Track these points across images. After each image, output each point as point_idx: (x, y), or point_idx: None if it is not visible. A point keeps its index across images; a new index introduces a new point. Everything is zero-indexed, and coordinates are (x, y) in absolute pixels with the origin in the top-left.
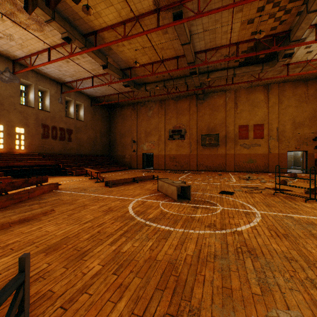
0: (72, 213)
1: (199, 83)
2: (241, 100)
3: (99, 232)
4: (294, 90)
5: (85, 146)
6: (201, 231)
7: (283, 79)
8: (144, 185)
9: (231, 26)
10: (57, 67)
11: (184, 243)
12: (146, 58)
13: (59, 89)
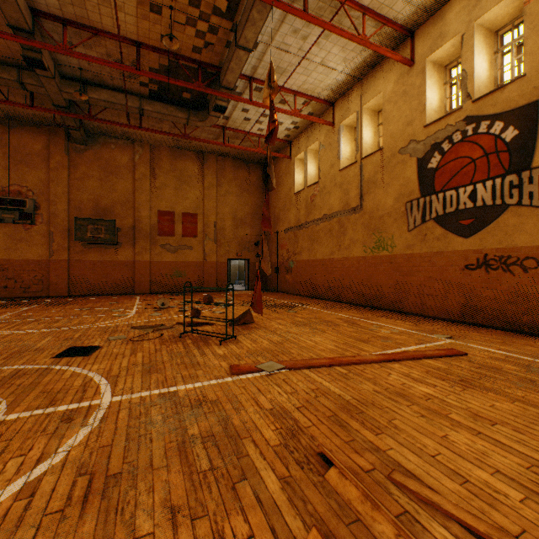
0: None
1: (65, 101)
2: (163, 166)
3: None
4: (236, 171)
5: None
6: None
7: (223, 151)
8: None
9: None
10: None
11: None
12: None
13: None
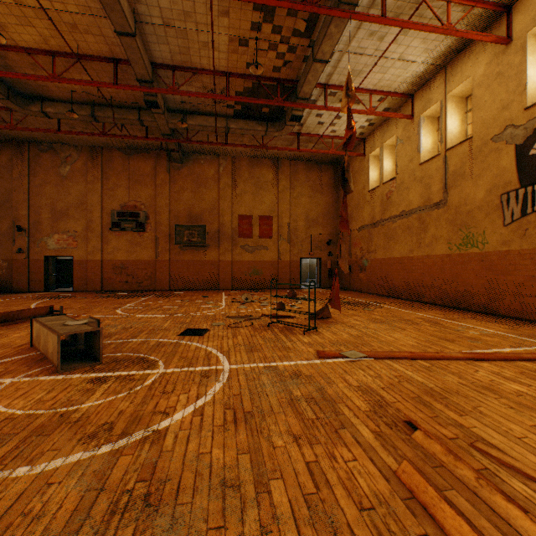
0: None
1: (170, 130)
2: (242, 175)
3: None
4: (308, 173)
5: None
6: (56, 461)
7: (296, 156)
8: (6, 334)
9: (212, 36)
10: None
11: None
12: (34, 36)
13: None
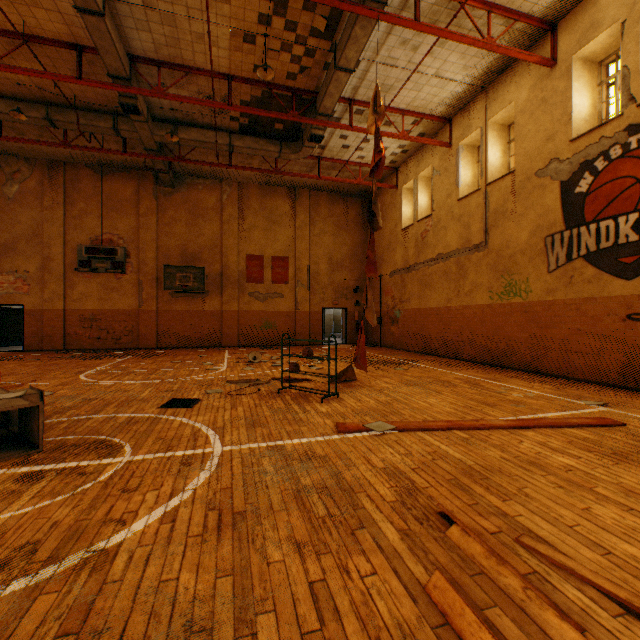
0: None
1: (156, 144)
2: (251, 205)
3: None
4: (331, 207)
5: None
6: None
7: (317, 185)
8: None
9: (208, 25)
10: None
11: None
12: None
13: None
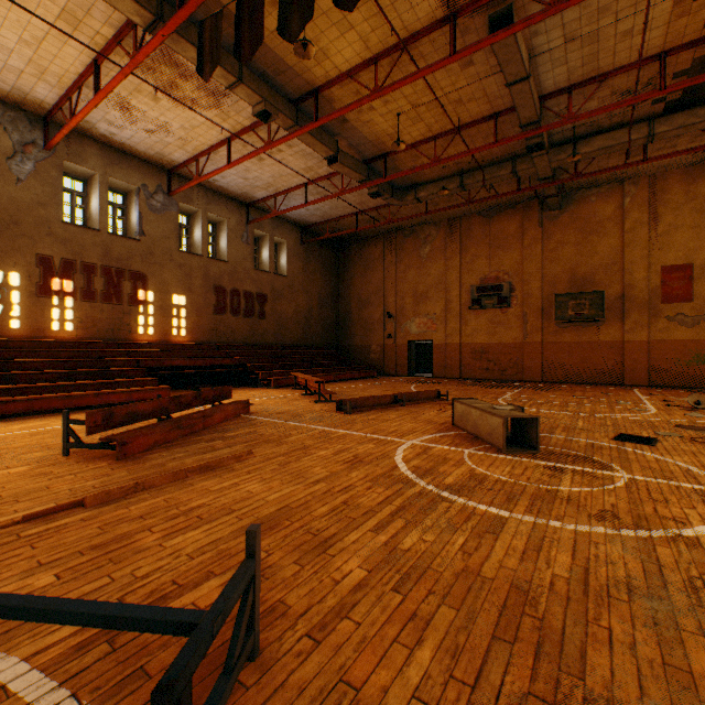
0: (285, 462)
1: (550, 171)
2: (669, 200)
3: (345, 503)
4: None
5: (291, 327)
6: (582, 526)
7: None
8: (420, 412)
9: (645, 16)
10: (242, 172)
11: (543, 550)
12: (421, 129)
13: (244, 216)
